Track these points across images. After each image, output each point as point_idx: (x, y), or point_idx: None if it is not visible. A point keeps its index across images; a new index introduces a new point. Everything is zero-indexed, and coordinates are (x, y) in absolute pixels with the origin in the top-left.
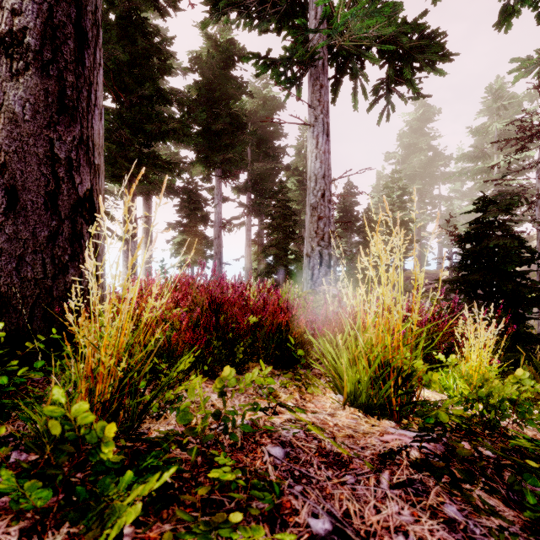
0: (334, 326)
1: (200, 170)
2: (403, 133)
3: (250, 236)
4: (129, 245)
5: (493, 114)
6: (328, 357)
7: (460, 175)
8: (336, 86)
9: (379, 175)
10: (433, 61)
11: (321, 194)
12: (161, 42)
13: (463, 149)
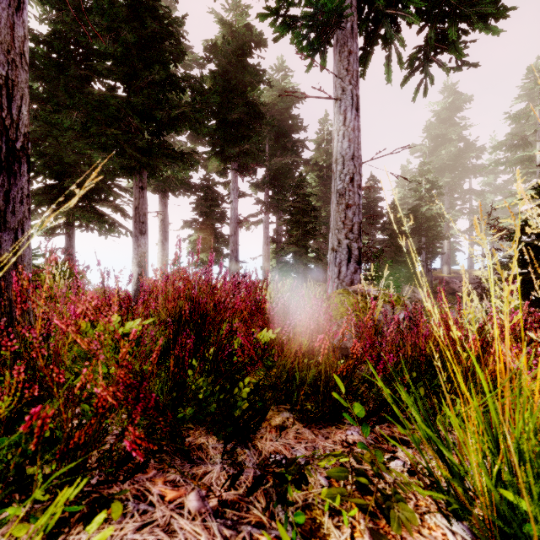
0: (391, 345)
1: (216, 164)
2: (431, 124)
3: (268, 234)
4: (139, 241)
5: (532, 99)
6: (444, 450)
7: (496, 165)
8: (365, 56)
9: (403, 170)
10: (484, 18)
11: (349, 178)
12: (172, 23)
13: (497, 140)
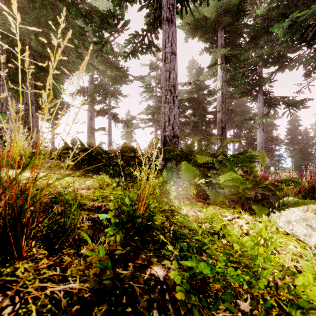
0: None
1: None
2: None
3: (234, 148)
4: None
5: None
6: None
7: None
8: (267, 113)
9: None
10: (303, 103)
11: (261, 147)
12: (210, 102)
13: None
